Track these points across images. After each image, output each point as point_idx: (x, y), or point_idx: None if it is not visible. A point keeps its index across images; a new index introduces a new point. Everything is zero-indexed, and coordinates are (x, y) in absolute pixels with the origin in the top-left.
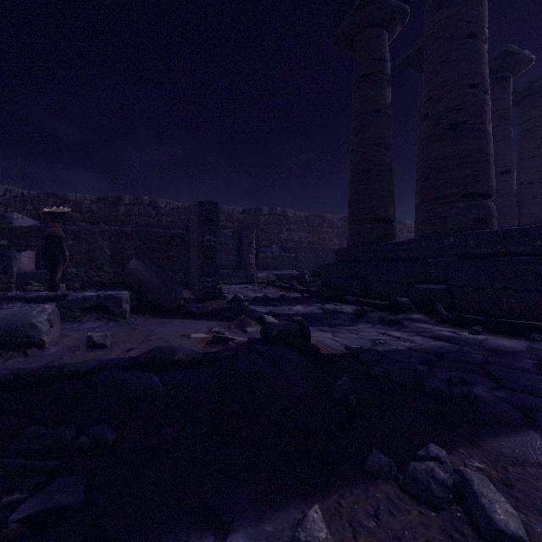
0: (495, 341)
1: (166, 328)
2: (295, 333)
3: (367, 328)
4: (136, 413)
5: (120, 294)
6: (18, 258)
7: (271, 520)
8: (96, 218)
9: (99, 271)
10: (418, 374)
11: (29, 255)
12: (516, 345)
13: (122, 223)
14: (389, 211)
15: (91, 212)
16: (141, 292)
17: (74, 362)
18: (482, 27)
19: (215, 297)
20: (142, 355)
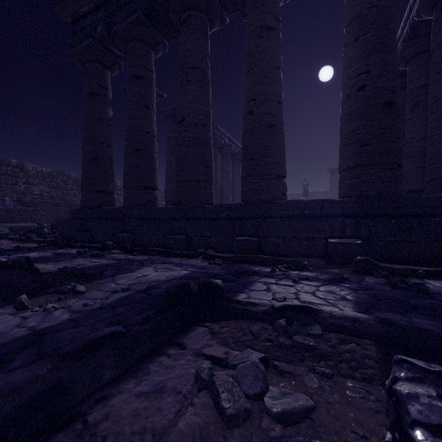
0: (138, 257)
1: None
2: (23, 262)
3: (80, 260)
4: None
5: None
6: None
7: (9, 306)
8: None
9: None
10: (84, 270)
11: None
12: (145, 258)
13: None
14: (110, 187)
15: None
16: None
17: None
18: (152, 104)
19: None
20: None
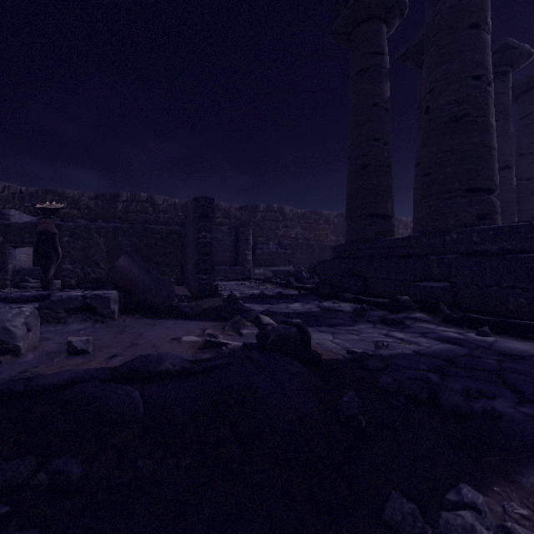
0: (506, 344)
1: (156, 330)
2: (295, 338)
3: (368, 328)
4: (109, 440)
5: (108, 293)
6: (13, 255)
7: None
8: (93, 214)
9: (95, 268)
10: (433, 387)
11: (26, 251)
12: (529, 348)
13: (119, 220)
14: (387, 207)
15: (88, 208)
16: (130, 291)
17: (45, 374)
18: (485, 17)
19: (211, 295)
20: (124, 365)
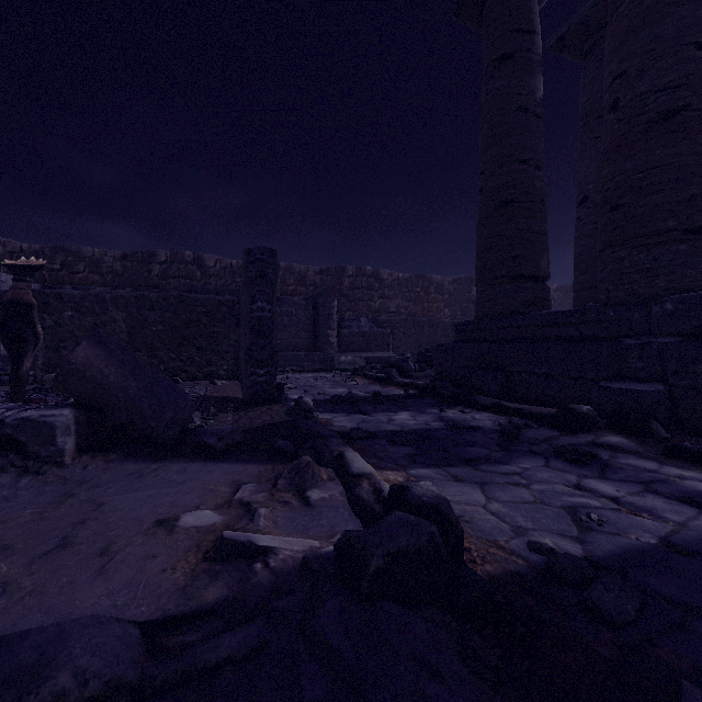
0: None
1: (139, 490)
2: (432, 555)
3: (538, 469)
4: None
5: (51, 416)
6: None
7: None
8: (120, 280)
9: None
10: None
11: None
12: None
13: (156, 288)
14: (541, 264)
15: (113, 272)
16: (100, 410)
17: None
18: None
19: (271, 399)
20: None
